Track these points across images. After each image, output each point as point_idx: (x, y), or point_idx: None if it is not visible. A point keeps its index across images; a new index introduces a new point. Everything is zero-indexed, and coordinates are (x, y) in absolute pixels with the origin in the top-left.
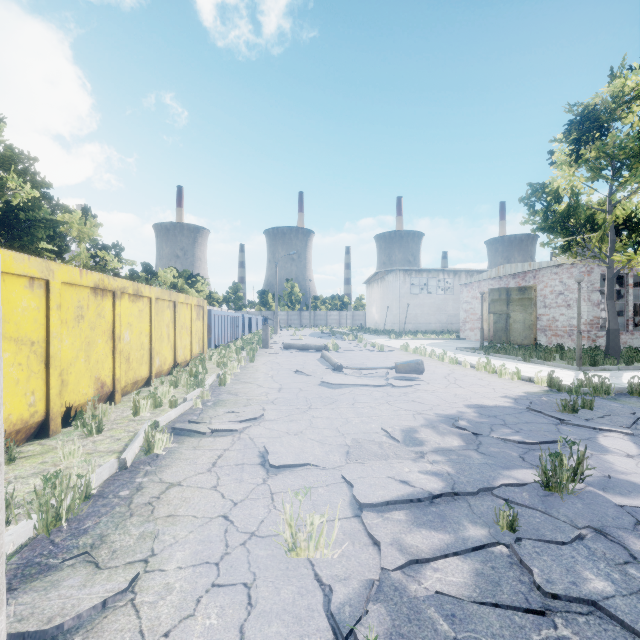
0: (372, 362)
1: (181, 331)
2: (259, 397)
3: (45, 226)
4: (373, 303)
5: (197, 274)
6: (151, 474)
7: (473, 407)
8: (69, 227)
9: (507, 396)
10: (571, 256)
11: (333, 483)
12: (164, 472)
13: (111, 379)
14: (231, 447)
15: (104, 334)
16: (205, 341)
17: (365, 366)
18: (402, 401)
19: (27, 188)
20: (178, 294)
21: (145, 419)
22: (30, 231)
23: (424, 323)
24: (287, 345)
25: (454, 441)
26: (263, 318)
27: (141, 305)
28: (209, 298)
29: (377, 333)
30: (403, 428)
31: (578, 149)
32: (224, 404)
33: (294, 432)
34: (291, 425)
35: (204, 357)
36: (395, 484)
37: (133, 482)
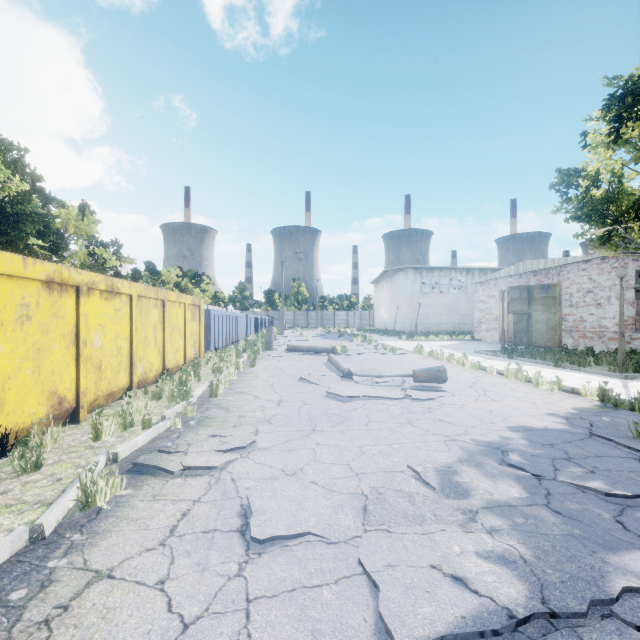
0: (384, 367)
1: (172, 333)
2: (254, 413)
3: (34, 220)
4: (382, 303)
5: (202, 273)
6: (75, 550)
7: (518, 430)
8: (66, 224)
9: (555, 414)
10: (610, 248)
11: (346, 576)
12: (96, 546)
13: (74, 392)
14: (204, 496)
15: (63, 338)
16: (202, 343)
17: (377, 372)
18: (427, 420)
19: (16, 180)
20: (168, 292)
21: (106, 446)
22: (18, 226)
23: (435, 323)
24: (292, 347)
25: (511, 489)
26: (269, 318)
27: (118, 303)
28: (214, 298)
29: (386, 334)
30: (437, 466)
31: (618, 127)
32: (210, 423)
33: (292, 470)
34: (289, 457)
35: (199, 361)
36: (446, 586)
37: (42, 568)
